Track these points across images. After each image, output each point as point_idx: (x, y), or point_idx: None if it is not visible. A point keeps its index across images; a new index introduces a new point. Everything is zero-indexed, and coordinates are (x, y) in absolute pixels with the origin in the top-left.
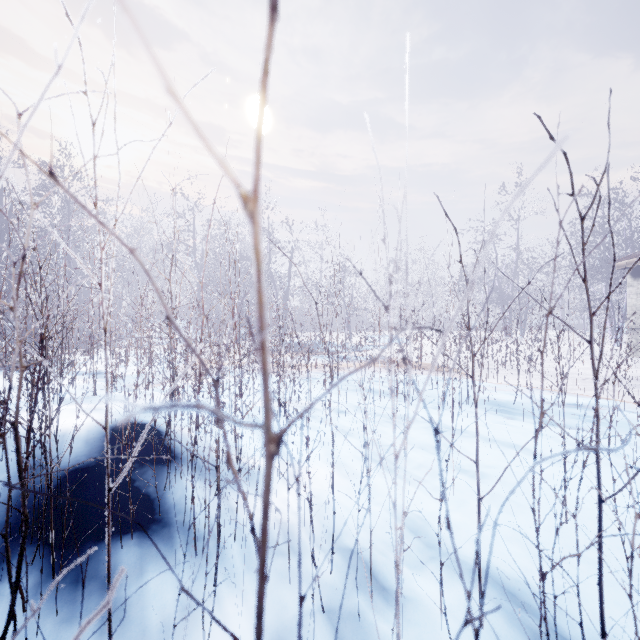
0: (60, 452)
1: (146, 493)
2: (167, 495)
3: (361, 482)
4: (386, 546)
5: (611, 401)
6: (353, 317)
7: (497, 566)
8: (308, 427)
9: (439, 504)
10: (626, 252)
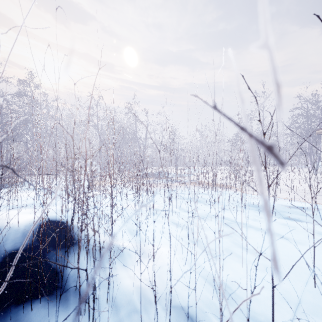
0: (6, 240)
1: (55, 268)
2: (68, 269)
3: (186, 258)
4: (203, 304)
5: (320, 205)
6: (178, 159)
7: (276, 321)
8: (153, 237)
9: (233, 272)
10: (319, 126)
